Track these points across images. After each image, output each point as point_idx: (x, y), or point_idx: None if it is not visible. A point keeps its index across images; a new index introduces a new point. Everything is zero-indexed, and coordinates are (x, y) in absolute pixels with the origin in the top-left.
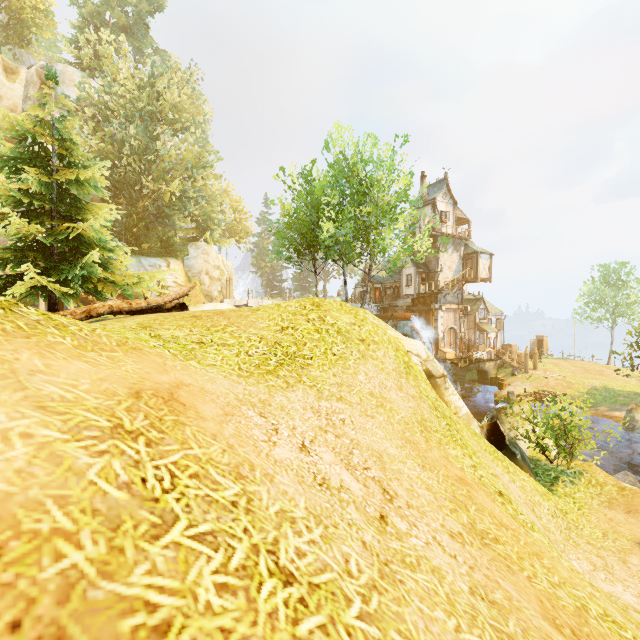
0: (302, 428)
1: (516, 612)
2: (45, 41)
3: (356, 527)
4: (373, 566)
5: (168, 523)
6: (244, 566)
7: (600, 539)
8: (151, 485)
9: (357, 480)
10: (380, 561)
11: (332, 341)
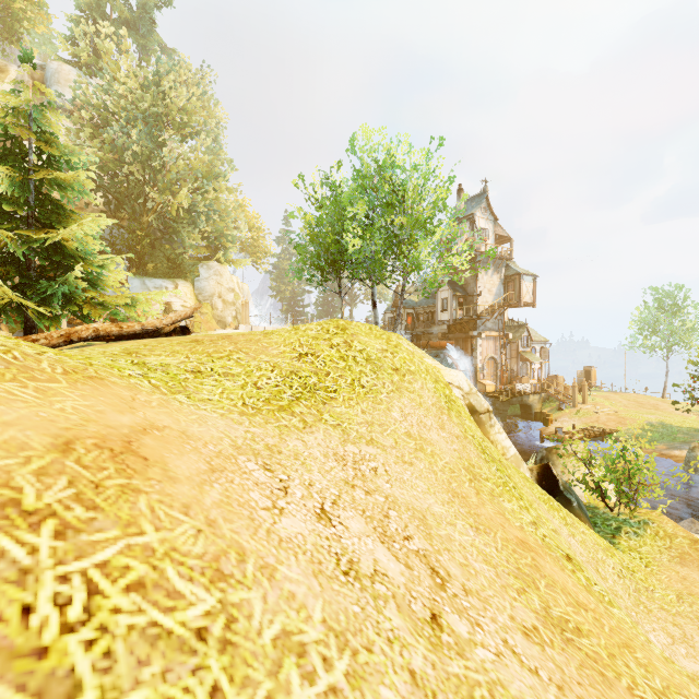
0: (322, 483)
1: None
2: (39, 37)
3: (399, 644)
4: None
5: None
6: None
7: (674, 603)
8: (40, 619)
9: (396, 558)
10: None
11: (360, 370)
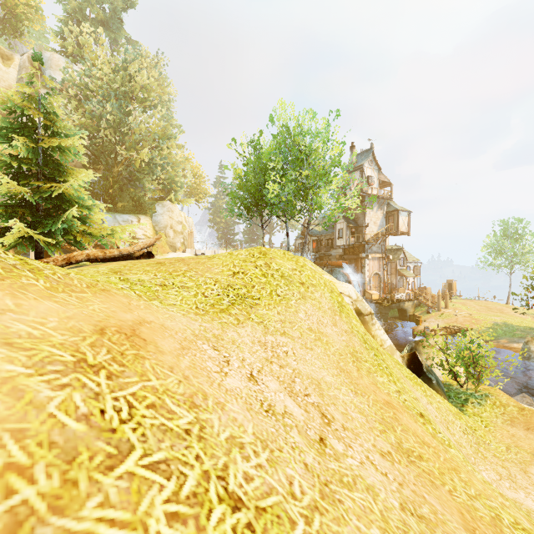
0: (250, 360)
1: (441, 525)
2: (35, 33)
3: (299, 450)
4: (314, 487)
5: (123, 453)
6: (195, 493)
7: (504, 452)
8: (109, 416)
9: (299, 406)
10: (321, 482)
11: (276, 284)
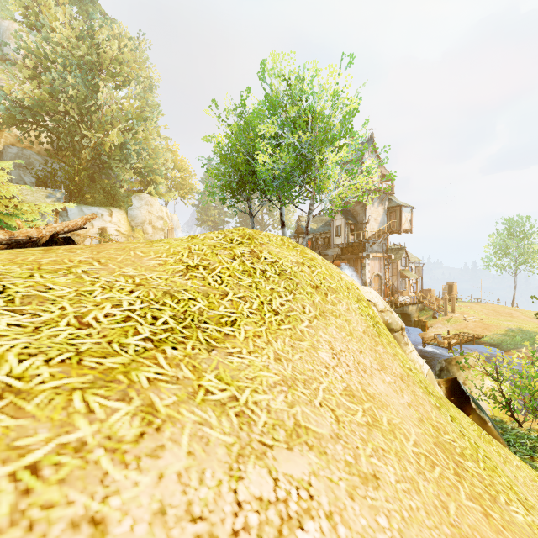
0: None
1: None
2: None
3: None
4: None
5: None
6: None
7: None
8: None
9: None
10: None
11: (271, 289)
